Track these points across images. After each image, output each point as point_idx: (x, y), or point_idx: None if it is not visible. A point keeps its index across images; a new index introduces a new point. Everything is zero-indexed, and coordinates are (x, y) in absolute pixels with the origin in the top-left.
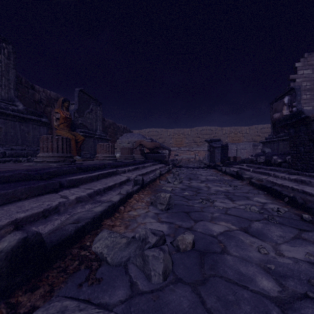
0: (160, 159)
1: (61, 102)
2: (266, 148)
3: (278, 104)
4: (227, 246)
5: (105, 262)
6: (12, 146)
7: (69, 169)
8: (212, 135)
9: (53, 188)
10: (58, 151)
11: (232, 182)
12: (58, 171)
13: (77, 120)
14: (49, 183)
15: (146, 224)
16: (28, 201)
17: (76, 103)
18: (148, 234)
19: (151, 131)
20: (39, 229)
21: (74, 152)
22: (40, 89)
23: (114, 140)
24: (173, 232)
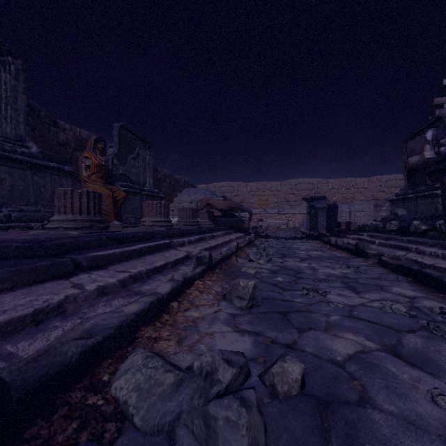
0: (236, 226)
1: (93, 143)
2: (398, 209)
3: (416, 143)
4: (369, 388)
5: (131, 423)
6: (21, 206)
7: (94, 240)
8: (313, 190)
9: (62, 270)
10: (82, 213)
11: (350, 261)
12: (76, 243)
13: (117, 169)
14: (56, 263)
15: (215, 337)
16: (12, 294)
17: (115, 145)
18: (217, 364)
19: (224, 185)
20: (19, 348)
21: (111, 215)
22: (66, 126)
23: (171, 199)
24: (263, 352)
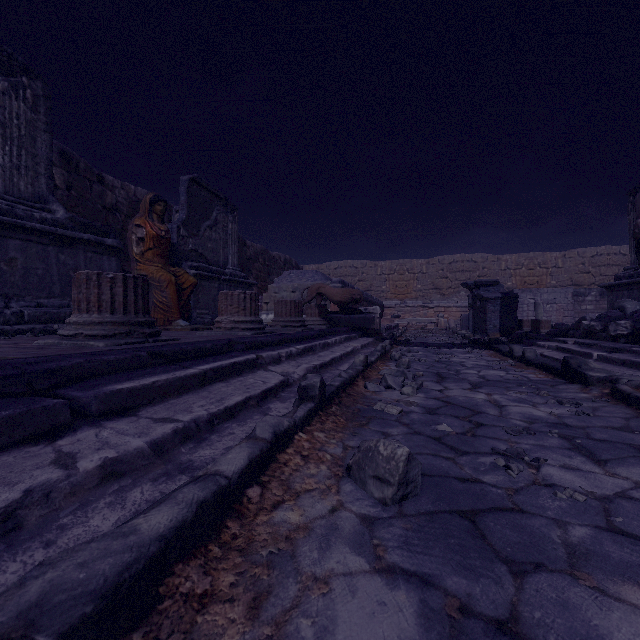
0: (362, 327)
1: (148, 204)
2: (627, 301)
3: None
4: None
5: None
6: (40, 299)
7: (125, 358)
8: (476, 272)
9: (45, 423)
10: (115, 311)
11: (559, 390)
12: (90, 366)
13: (185, 243)
14: (32, 411)
15: (333, 591)
16: None
17: (182, 208)
18: None
19: (342, 266)
20: None
21: (174, 312)
22: (115, 183)
23: (265, 286)
24: None
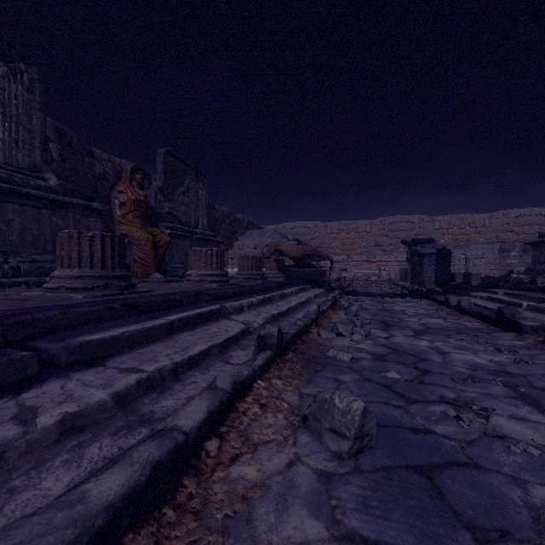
0: (314, 279)
1: (129, 173)
2: None
3: None
4: None
5: None
6: (34, 255)
7: (98, 310)
8: (413, 231)
9: (12, 376)
10: (93, 266)
11: (495, 338)
12: (64, 318)
13: (162, 207)
14: None
15: None
16: None
17: (159, 176)
18: None
19: (297, 226)
20: None
21: (151, 266)
22: (103, 156)
23: (231, 244)
24: None
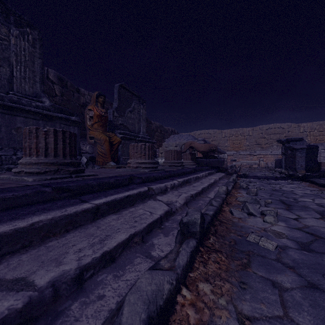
0: (216, 166)
1: (95, 98)
2: None
3: None
4: None
5: None
6: None
7: (25, 195)
8: (284, 134)
9: None
10: (48, 154)
11: None
12: None
13: (117, 120)
14: None
15: None
16: None
17: (115, 101)
18: None
19: (202, 133)
20: None
21: (107, 157)
22: (85, 92)
23: (161, 144)
24: None
